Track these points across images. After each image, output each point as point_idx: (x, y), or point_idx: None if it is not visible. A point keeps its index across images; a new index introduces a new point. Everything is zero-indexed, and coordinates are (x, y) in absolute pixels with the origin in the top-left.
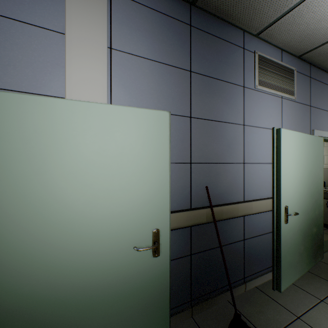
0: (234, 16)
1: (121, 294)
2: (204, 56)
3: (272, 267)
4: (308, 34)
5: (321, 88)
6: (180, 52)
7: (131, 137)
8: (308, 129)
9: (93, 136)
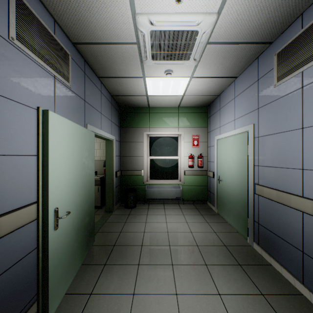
0: None
1: None
2: None
3: (38, 296)
4: (80, 19)
5: (93, 88)
6: None
7: None
8: (83, 123)
9: None
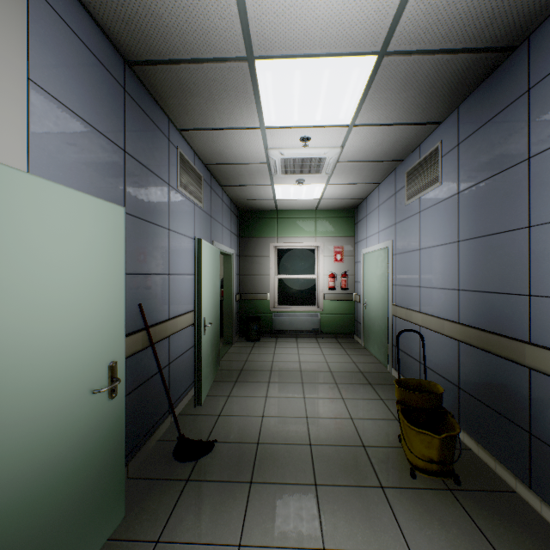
0: (168, 103)
1: (74, 468)
2: (137, 135)
3: (195, 383)
4: (218, 152)
5: (217, 200)
6: (115, 121)
7: (86, 237)
8: (210, 240)
9: (36, 230)
